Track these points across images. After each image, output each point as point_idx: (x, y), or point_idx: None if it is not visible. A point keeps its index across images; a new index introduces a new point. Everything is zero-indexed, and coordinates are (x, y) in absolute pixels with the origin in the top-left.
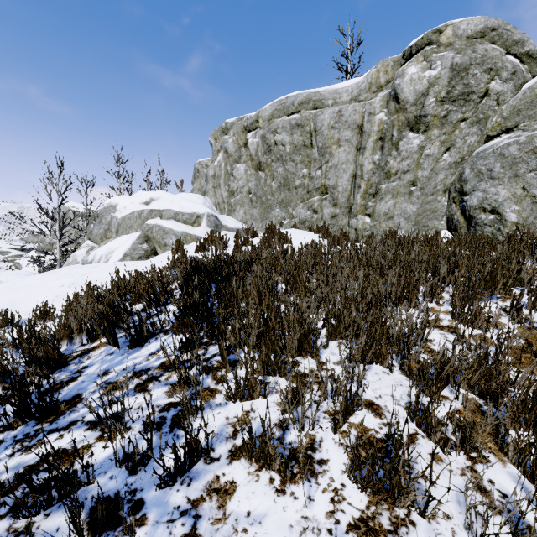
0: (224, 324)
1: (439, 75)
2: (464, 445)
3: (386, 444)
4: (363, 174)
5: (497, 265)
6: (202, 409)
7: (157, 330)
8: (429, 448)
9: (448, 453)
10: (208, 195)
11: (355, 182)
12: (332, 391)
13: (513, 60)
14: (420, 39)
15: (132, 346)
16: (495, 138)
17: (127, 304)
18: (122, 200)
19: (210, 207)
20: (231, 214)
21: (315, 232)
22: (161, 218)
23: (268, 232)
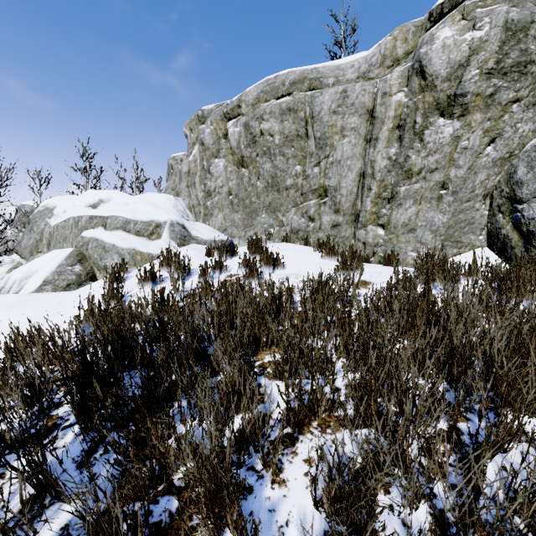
0: None
1: (486, 36)
2: None
3: None
4: (375, 172)
5: None
6: None
7: None
8: None
9: None
10: (181, 196)
11: (363, 183)
12: None
13: None
14: None
15: None
16: None
17: None
18: (61, 202)
19: (182, 210)
20: (207, 219)
21: (316, 250)
22: (105, 228)
23: (252, 251)
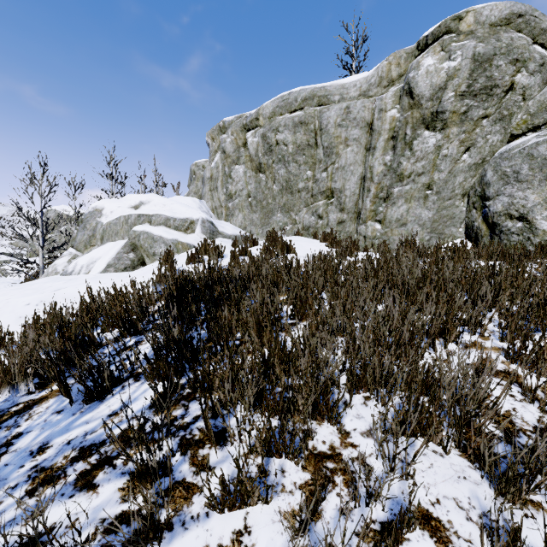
0: (209, 377)
1: (459, 66)
2: None
3: None
4: (373, 176)
5: None
6: None
7: (126, 372)
8: None
9: None
10: (204, 199)
11: (364, 185)
12: (367, 495)
13: (541, 51)
14: (437, 28)
15: (89, 400)
16: (520, 136)
17: (99, 329)
18: (108, 204)
19: (206, 212)
20: (229, 219)
21: (322, 240)
22: (150, 224)
23: (270, 241)
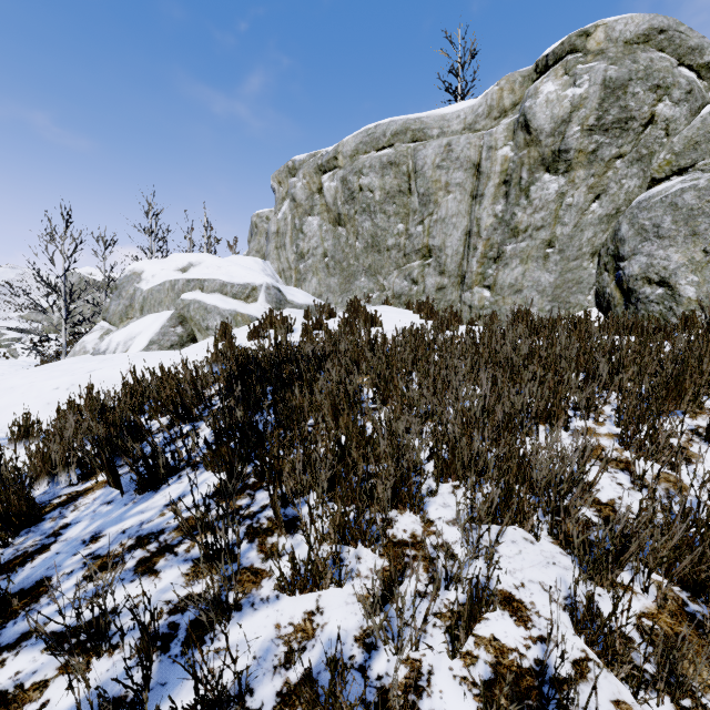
0: (279, 460)
1: (586, 94)
2: (671, 689)
3: (538, 680)
4: (481, 230)
5: (685, 366)
6: (229, 633)
7: (182, 462)
8: (610, 689)
9: (644, 701)
10: (269, 259)
11: (469, 242)
12: (447, 577)
13: (689, 75)
14: (560, 45)
15: (142, 489)
16: (663, 181)
17: (145, 417)
18: (149, 266)
19: (271, 275)
20: (300, 284)
21: (415, 311)
22: (202, 291)
23: (350, 311)
